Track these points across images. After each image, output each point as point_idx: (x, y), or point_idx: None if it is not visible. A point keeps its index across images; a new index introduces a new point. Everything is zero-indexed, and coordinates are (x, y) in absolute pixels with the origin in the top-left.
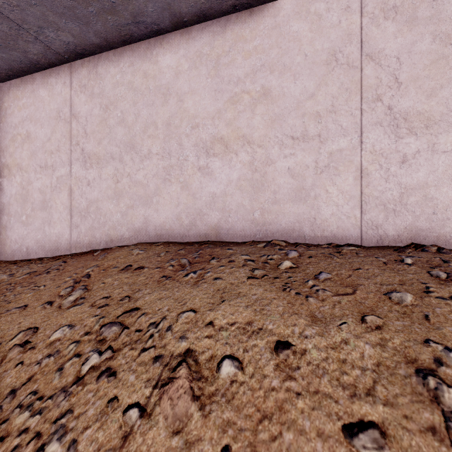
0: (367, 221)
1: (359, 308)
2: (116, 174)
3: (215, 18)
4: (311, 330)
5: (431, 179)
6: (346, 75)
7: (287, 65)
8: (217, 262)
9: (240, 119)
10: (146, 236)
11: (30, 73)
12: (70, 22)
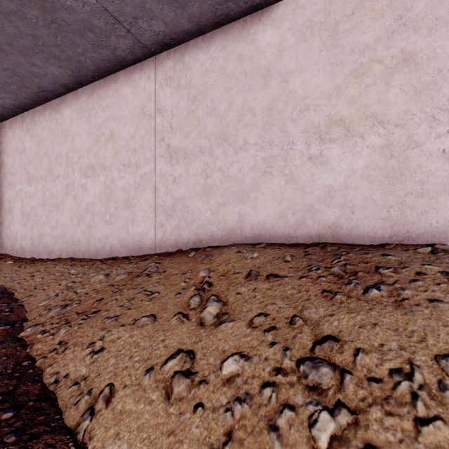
0: None
1: None
2: (205, 168)
3: None
4: None
5: None
6: None
7: (441, 18)
8: (396, 273)
9: (368, 95)
10: (241, 236)
11: (114, 72)
12: (167, 8)
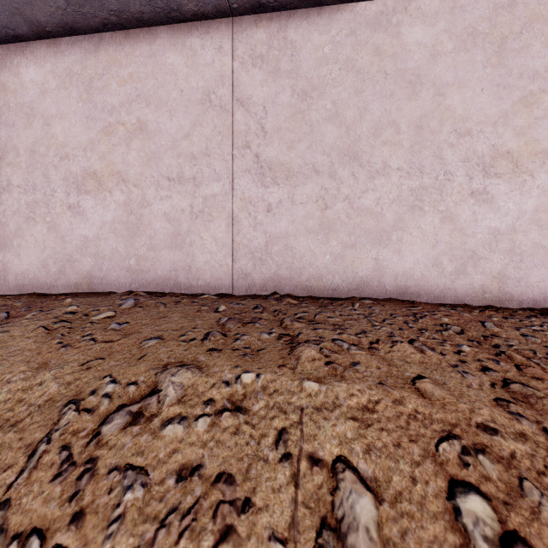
0: (238, 269)
1: (100, 354)
2: None
3: (86, 33)
4: (20, 376)
5: (291, 229)
6: (219, 118)
7: (163, 99)
8: (32, 315)
9: (115, 153)
10: (5, 287)
11: None
12: None
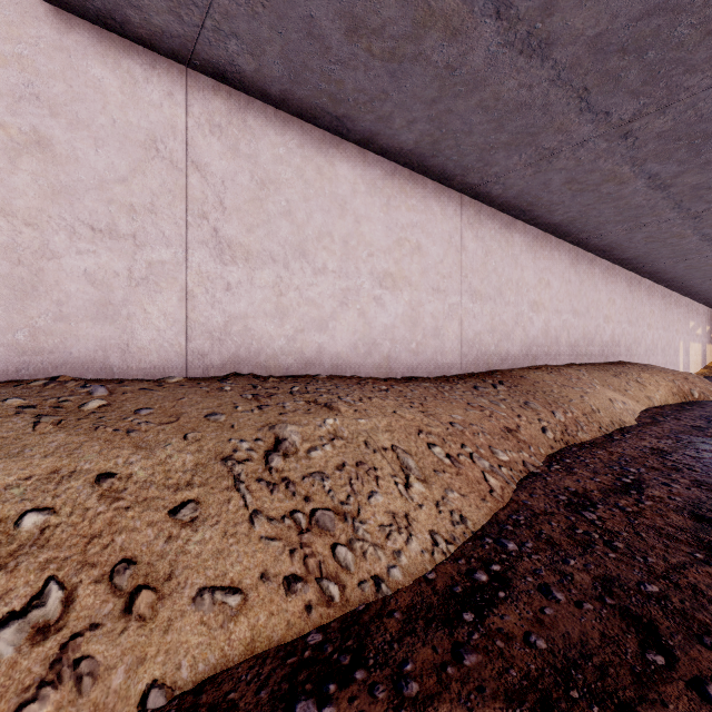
0: (193, 350)
1: (182, 431)
2: None
3: None
4: (137, 457)
5: (250, 311)
6: (170, 174)
7: (83, 118)
8: None
9: None
10: None
11: None
12: None
